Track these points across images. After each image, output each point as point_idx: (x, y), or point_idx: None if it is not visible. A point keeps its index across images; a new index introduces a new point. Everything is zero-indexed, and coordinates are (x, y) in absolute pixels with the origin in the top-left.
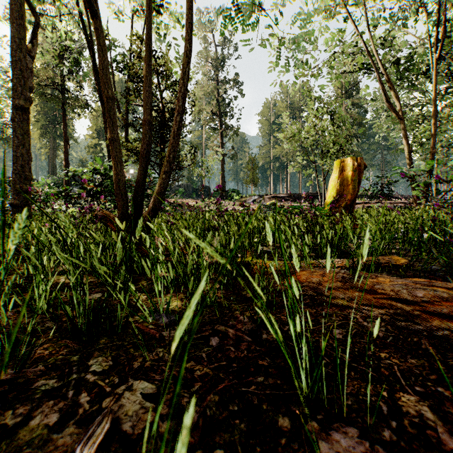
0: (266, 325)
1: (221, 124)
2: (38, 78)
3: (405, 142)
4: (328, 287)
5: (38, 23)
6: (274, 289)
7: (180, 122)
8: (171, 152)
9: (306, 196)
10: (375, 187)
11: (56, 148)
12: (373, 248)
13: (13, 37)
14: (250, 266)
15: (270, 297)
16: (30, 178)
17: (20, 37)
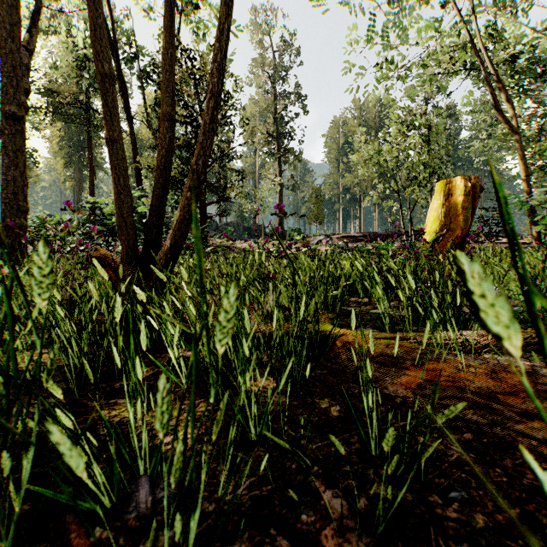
0: (402, 544)
1: (278, 147)
2: (58, 95)
3: (521, 163)
4: (521, 411)
5: (40, 7)
6: (383, 396)
7: (213, 109)
8: (200, 156)
9: (385, 235)
10: (481, 221)
11: (83, 181)
12: (514, 308)
13: (3, 22)
14: (328, 340)
15: (380, 419)
16: (26, 210)
17: (13, 22)
